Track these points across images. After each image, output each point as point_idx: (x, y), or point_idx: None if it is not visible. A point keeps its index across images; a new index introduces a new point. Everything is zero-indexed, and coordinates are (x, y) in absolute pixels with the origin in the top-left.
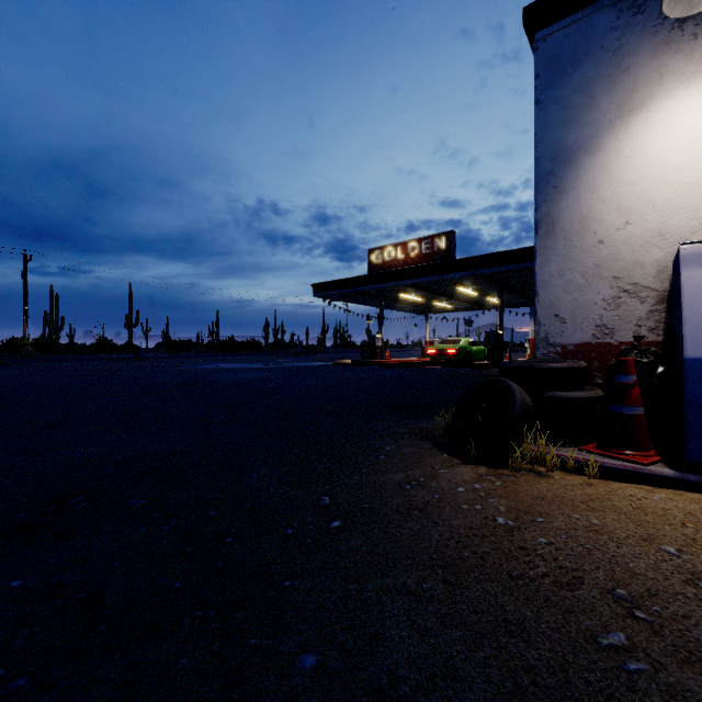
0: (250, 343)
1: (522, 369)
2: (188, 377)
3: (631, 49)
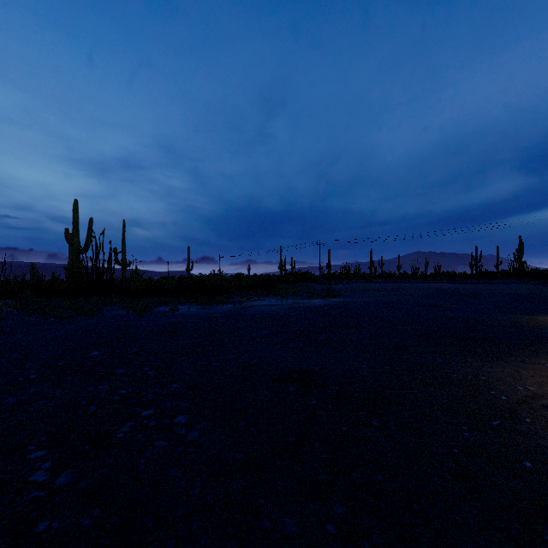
0: None
1: None
2: None
3: None
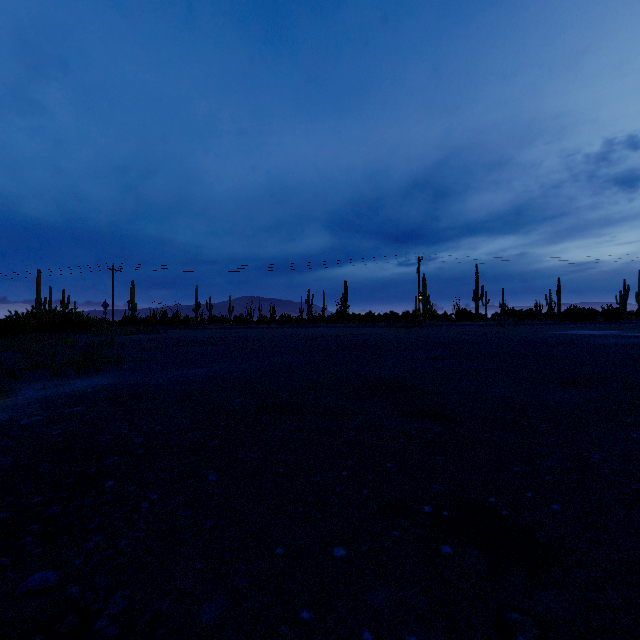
0: (605, 311)
1: None
2: (561, 339)
3: None
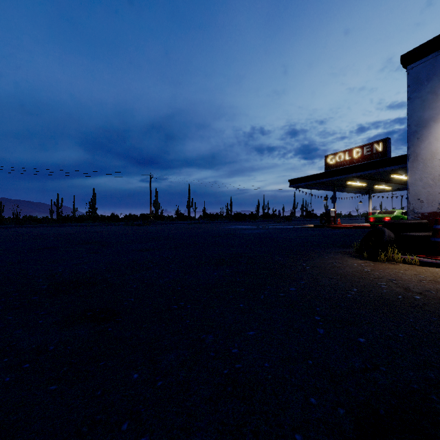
0: (250, 215)
1: (391, 223)
2: (227, 231)
3: None
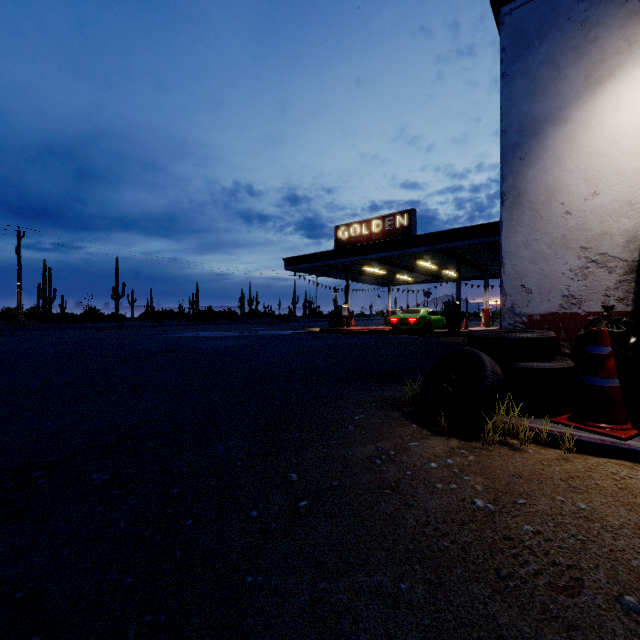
0: (227, 313)
1: (491, 339)
2: (167, 345)
3: (599, 20)
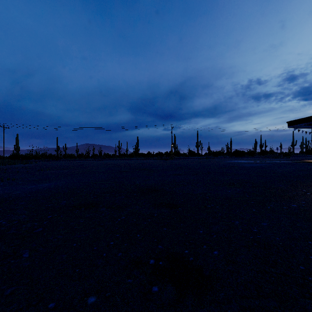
0: (248, 152)
1: None
2: (230, 164)
3: None
